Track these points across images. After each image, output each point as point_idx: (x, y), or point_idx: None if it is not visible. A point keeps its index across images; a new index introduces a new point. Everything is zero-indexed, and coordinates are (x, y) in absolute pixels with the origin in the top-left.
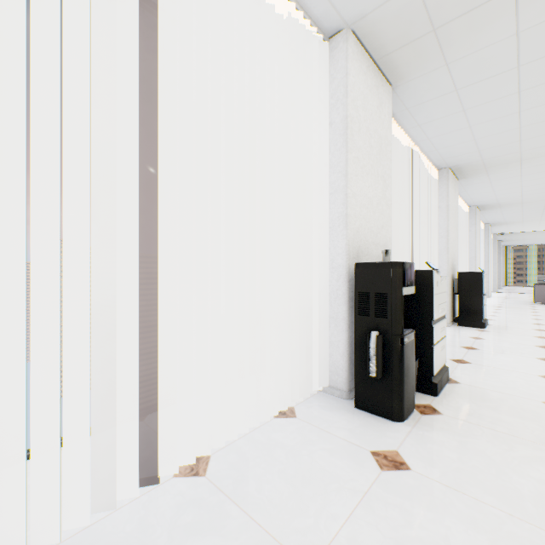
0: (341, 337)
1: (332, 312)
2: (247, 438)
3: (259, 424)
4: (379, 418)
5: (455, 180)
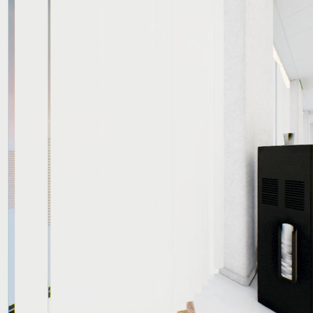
0: (238, 221)
1: (227, 195)
2: None
3: None
4: None
5: (300, 89)
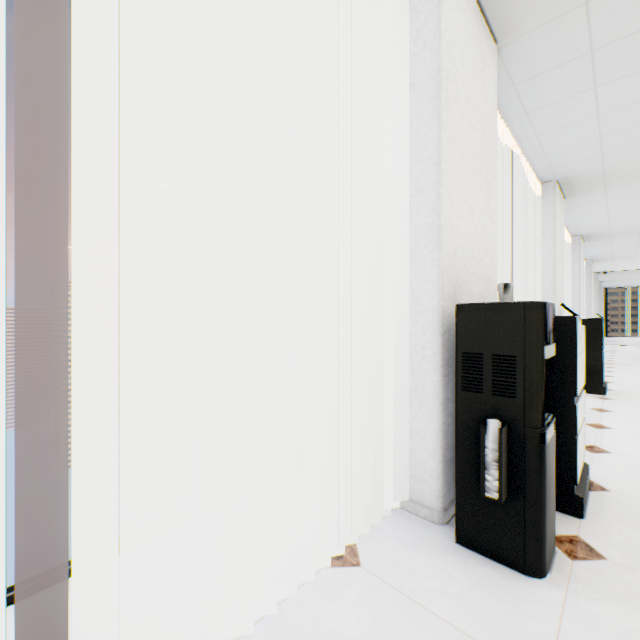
0: (431, 423)
1: (415, 382)
2: (274, 618)
3: (296, 582)
4: (501, 568)
5: (561, 198)
